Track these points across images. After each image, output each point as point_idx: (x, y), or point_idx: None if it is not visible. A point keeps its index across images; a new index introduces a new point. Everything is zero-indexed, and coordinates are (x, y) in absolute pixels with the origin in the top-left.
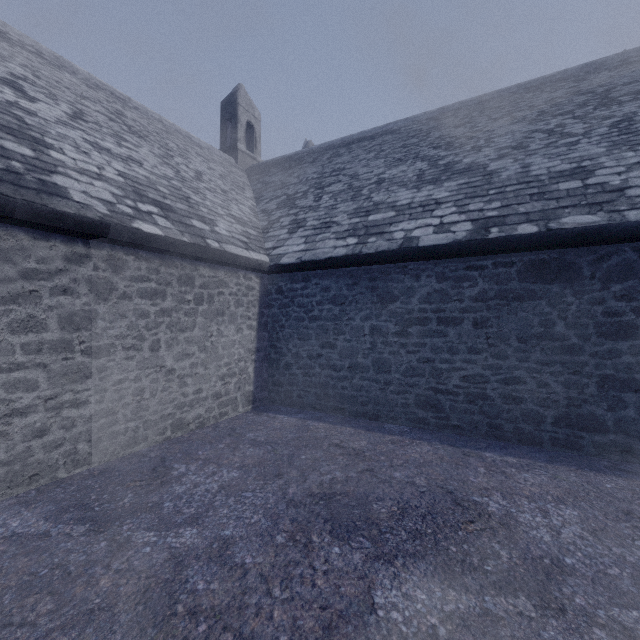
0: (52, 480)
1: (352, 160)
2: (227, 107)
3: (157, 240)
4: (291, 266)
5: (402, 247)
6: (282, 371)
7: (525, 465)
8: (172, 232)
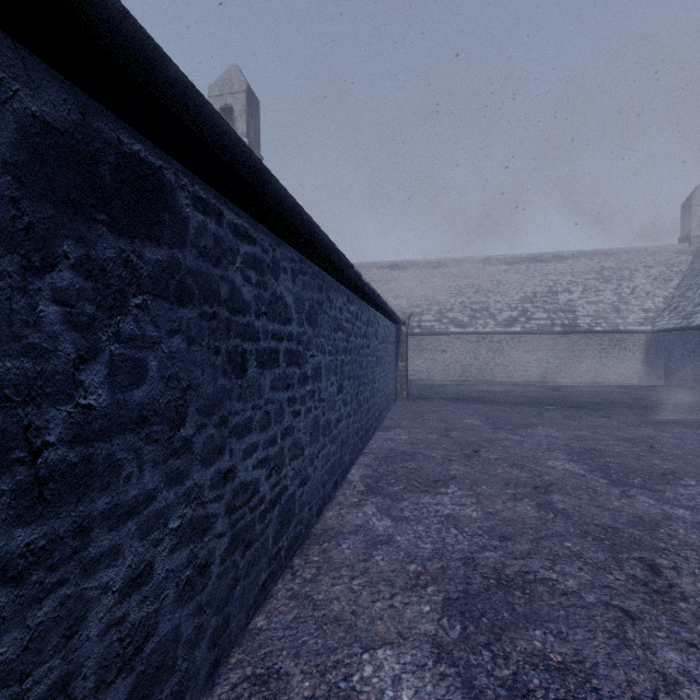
0: (576, 381)
1: None
2: (684, 209)
3: (600, 331)
4: (656, 331)
5: (685, 326)
6: (656, 370)
7: (698, 392)
8: (605, 328)
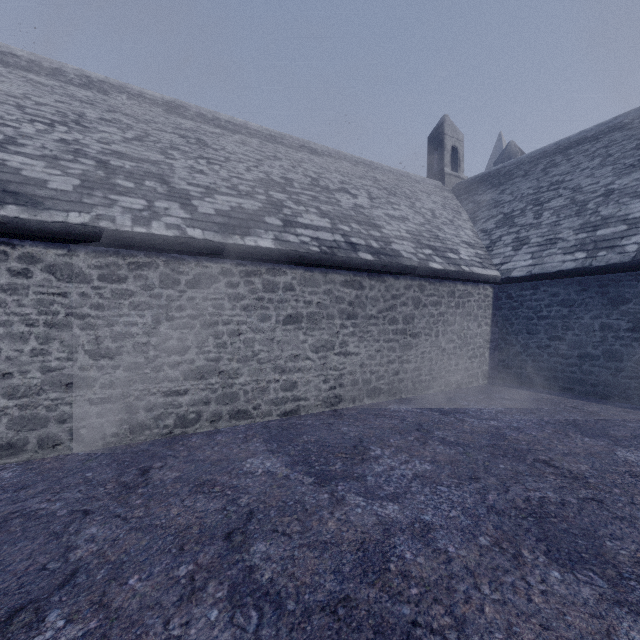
0: (400, 397)
1: (572, 170)
2: (434, 139)
3: (440, 272)
4: (521, 278)
5: (635, 260)
6: (511, 357)
7: None
8: (445, 265)
